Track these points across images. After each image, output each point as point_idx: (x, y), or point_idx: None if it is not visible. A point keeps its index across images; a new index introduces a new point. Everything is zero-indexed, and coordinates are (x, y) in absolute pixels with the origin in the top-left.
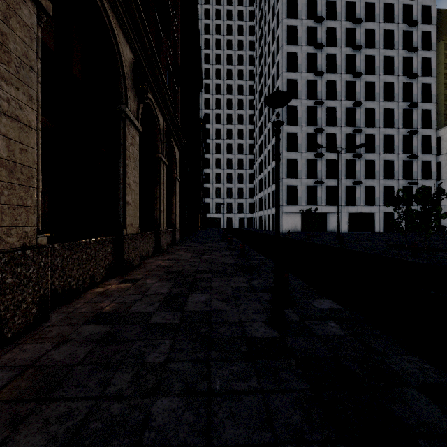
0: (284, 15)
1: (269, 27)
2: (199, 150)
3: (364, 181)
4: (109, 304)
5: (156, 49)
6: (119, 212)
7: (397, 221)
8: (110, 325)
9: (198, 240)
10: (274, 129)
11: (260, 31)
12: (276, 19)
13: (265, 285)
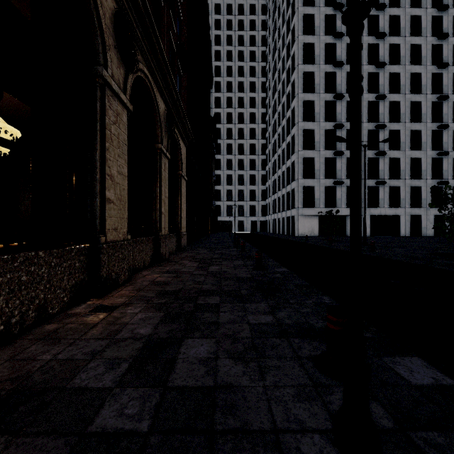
0: (300, 2)
1: (283, 18)
2: (209, 150)
3: (389, 181)
4: (45, 363)
5: (155, 19)
6: (94, 212)
7: (443, 224)
8: (7, 435)
9: (207, 246)
10: (288, 126)
11: (273, 24)
12: (291, 8)
13: (300, 320)
